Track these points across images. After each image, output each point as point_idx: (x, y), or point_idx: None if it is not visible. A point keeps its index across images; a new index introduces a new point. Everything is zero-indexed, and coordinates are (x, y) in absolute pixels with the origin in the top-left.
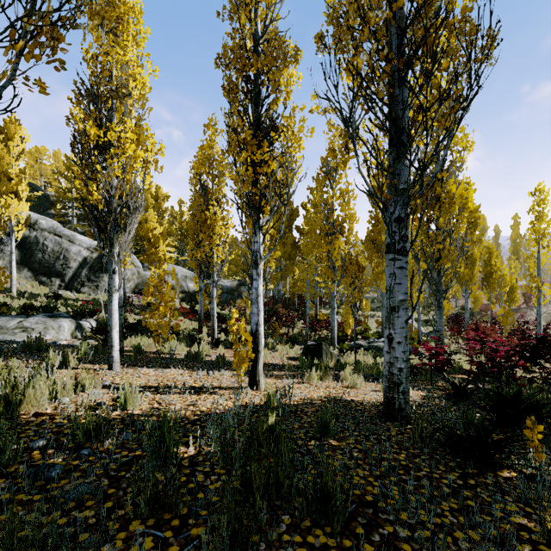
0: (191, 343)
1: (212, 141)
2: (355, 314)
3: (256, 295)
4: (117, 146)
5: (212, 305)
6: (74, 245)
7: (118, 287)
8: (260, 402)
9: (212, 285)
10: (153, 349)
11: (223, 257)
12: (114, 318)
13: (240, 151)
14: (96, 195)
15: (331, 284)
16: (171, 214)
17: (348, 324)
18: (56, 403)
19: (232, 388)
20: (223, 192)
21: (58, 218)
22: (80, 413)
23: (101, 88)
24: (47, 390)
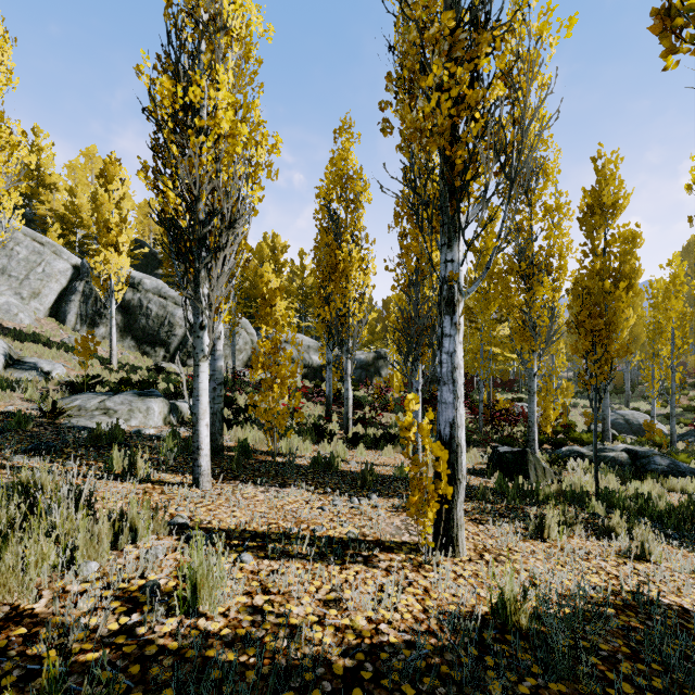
0: (317, 437)
1: (345, 151)
2: (595, 405)
3: (449, 367)
4: (209, 130)
5: (345, 384)
6: (180, 309)
7: (207, 352)
8: (477, 603)
9: (345, 356)
10: (266, 447)
11: (361, 316)
12: (202, 402)
13: (422, 74)
14: (173, 197)
15: (528, 355)
16: (291, 271)
17: (548, 417)
18: (65, 579)
19: (404, 548)
20: (360, 224)
21: (165, 278)
22: (96, 621)
23: (183, 32)
24: (54, 548)
